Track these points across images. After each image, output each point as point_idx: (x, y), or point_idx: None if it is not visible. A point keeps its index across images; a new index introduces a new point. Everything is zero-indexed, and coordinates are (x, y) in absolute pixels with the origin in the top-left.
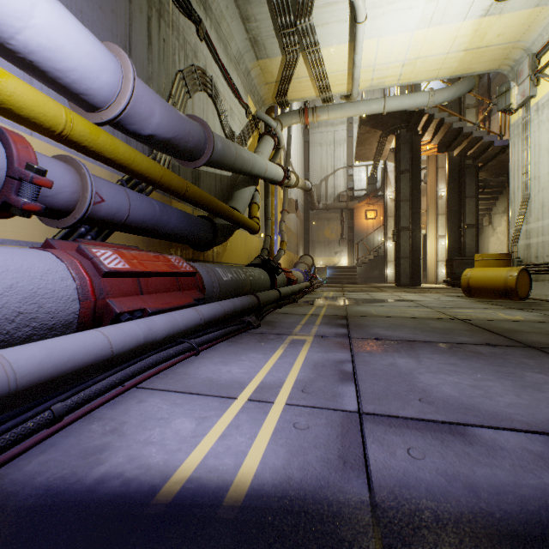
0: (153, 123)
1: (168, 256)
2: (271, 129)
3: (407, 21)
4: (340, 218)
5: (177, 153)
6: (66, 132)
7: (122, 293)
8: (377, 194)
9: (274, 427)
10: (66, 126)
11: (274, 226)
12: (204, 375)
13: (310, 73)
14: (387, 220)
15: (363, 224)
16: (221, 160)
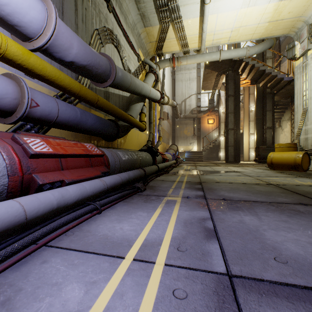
0: (72, 52)
1: (84, 143)
2: (153, 69)
3: (235, 3)
4: (193, 123)
5: (91, 76)
6: (2, 51)
7: (46, 169)
8: (214, 109)
9: (156, 296)
10: (1, 46)
11: (154, 127)
12: (102, 232)
13: (176, 36)
14: (220, 124)
15: (206, 126)
16: (121, 83)
